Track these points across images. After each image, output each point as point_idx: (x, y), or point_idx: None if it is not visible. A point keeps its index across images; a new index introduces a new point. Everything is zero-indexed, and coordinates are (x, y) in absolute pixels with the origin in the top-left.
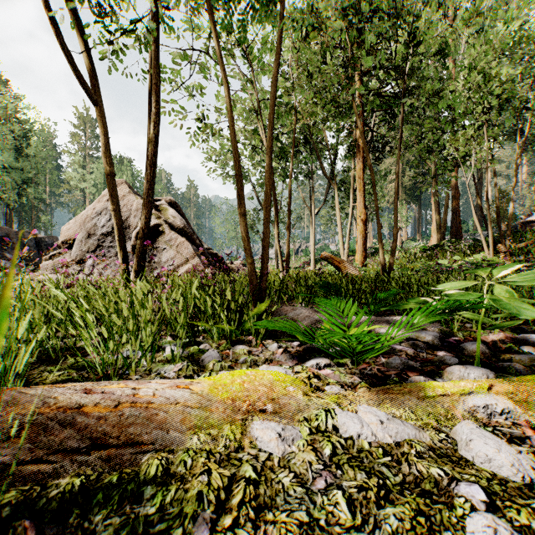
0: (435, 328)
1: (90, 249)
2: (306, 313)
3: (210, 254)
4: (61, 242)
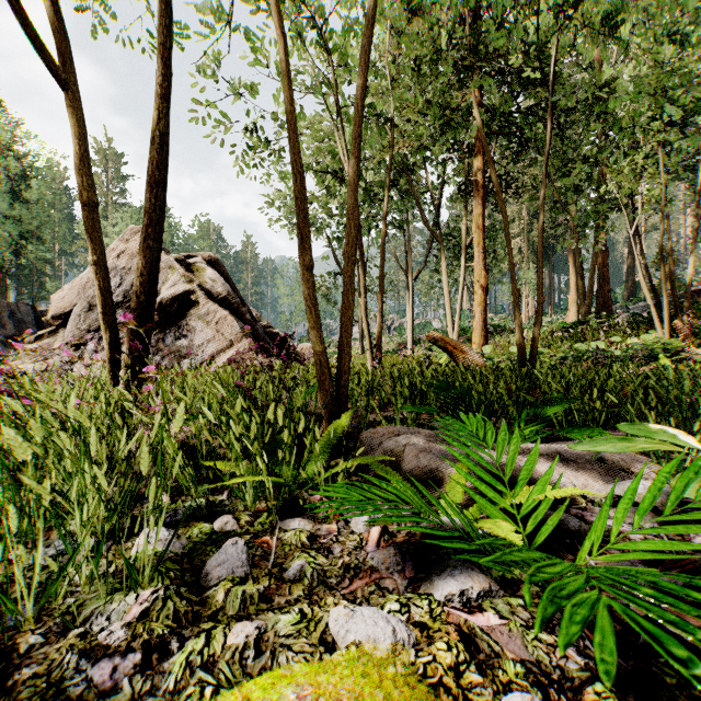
0: (648, 471)
1: (92, 327)
2: (418, 443)
3: (268, 334)
4: (51, 316)
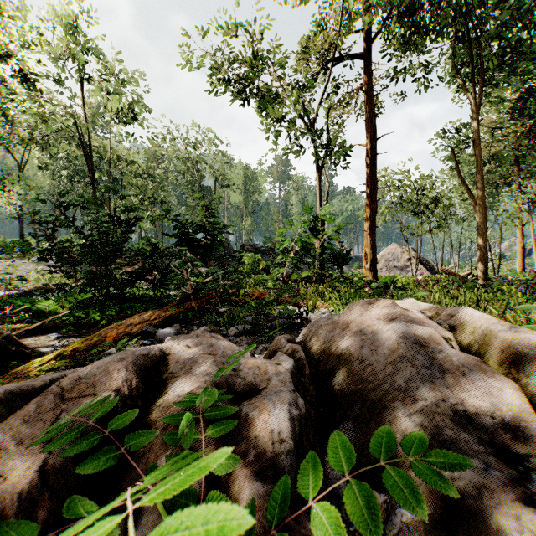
0: None
1: (384, 265)
2: None
3: (427, 265)
4: None
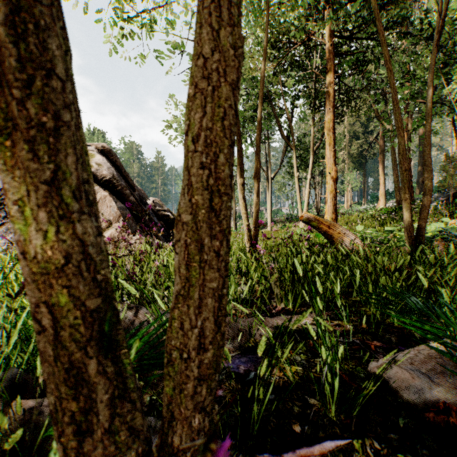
0: None
1: None
2: None
3: (161, 216)
4: None
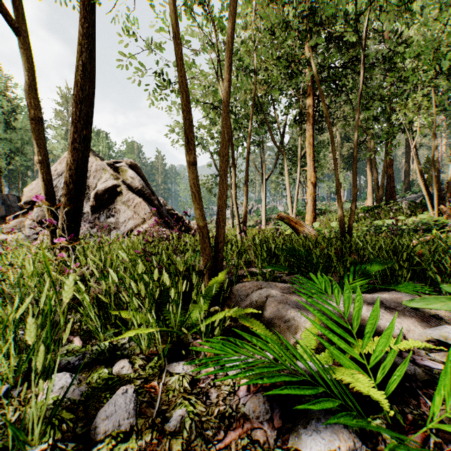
0: None
1: None
2: (276, 296)
3: (171, 214)
4: (24, 202)
